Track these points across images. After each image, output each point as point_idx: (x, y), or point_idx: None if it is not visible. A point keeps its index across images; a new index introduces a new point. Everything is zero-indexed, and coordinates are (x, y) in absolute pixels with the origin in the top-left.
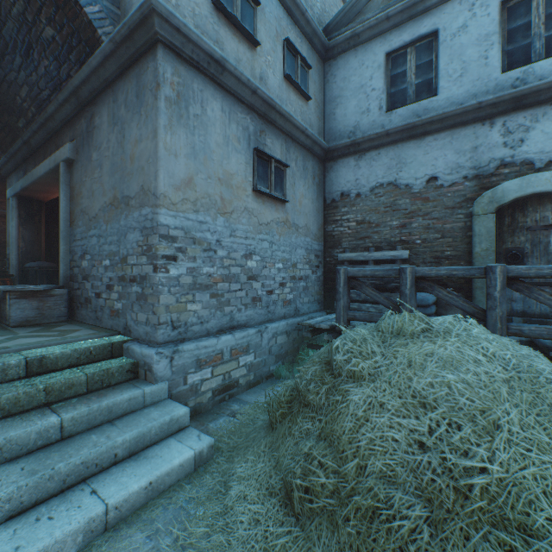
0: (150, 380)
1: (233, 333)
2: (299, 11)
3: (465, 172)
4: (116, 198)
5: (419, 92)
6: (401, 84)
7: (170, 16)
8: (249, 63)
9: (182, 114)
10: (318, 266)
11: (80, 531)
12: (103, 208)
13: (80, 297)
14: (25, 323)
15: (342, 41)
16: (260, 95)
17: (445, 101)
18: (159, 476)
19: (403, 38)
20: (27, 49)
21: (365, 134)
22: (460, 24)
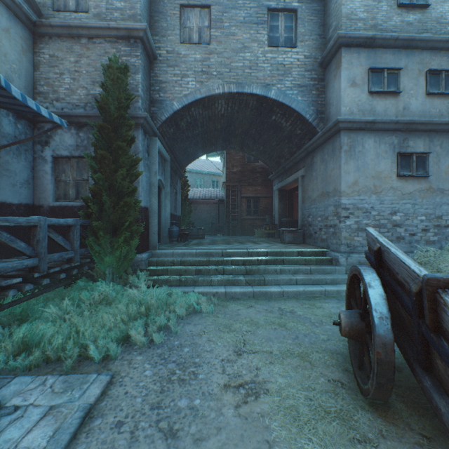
0: (337, 265)
1: None
2: (442, 42)
3: None
4: (323, 192)
5: None
6: None
7: (345, 120)
8: (393, 106)
9: (351, 154)
10: None
11: (318, 291)
12: (317, 196)
13: (307, 233)
14: (289, 242)
15: None
16: (401, 122)
17: None
18: (340, 290)
19: None
20: (289, 138)
21: None
22: None
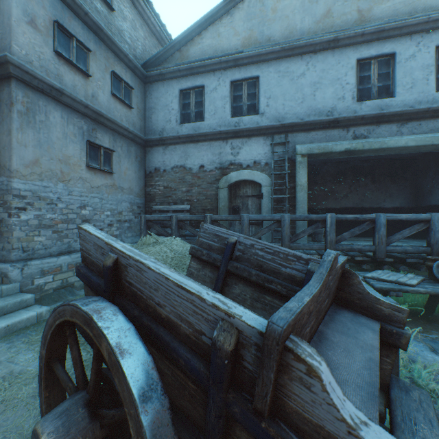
0: (6, 282)
1: (70, 255)
2: (123, 54)
3: (216, 165)
4: None
5: (196, 117)
6: (188, 110)
7: (21, 66)
8: (84, 87)
9: (31, 120)
10: (140, 213)
11: None
12: None
13: None
14: None
15: (155, 75)
16: (91, 108)
17: (208, 125)
18: (14, 323)
19: (188, 84)
20: None
21: (168, 134)
22: (214, 86)
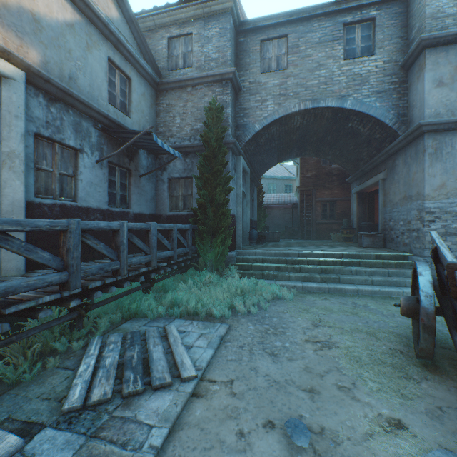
0: None
1: None
2: None
3: None
4: (405, 196)
5: None
6: None
7: (429, 123)
8: None
9: (437, 156)
10: None
11: (395, 292)
12: (399, 200)
13: (388, 238)
14: (367, 246)
15: None
16: None
17: None
18: None
19: None
20: (368, 142)
21: None
22: None
